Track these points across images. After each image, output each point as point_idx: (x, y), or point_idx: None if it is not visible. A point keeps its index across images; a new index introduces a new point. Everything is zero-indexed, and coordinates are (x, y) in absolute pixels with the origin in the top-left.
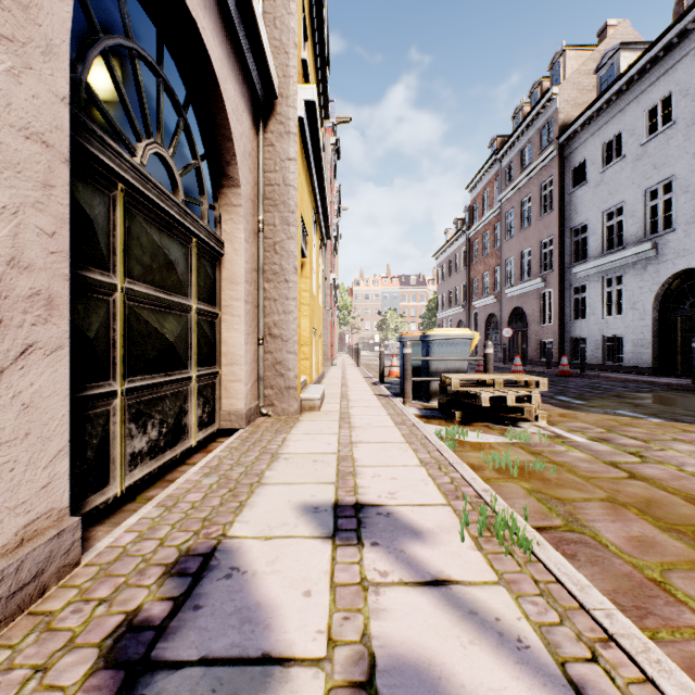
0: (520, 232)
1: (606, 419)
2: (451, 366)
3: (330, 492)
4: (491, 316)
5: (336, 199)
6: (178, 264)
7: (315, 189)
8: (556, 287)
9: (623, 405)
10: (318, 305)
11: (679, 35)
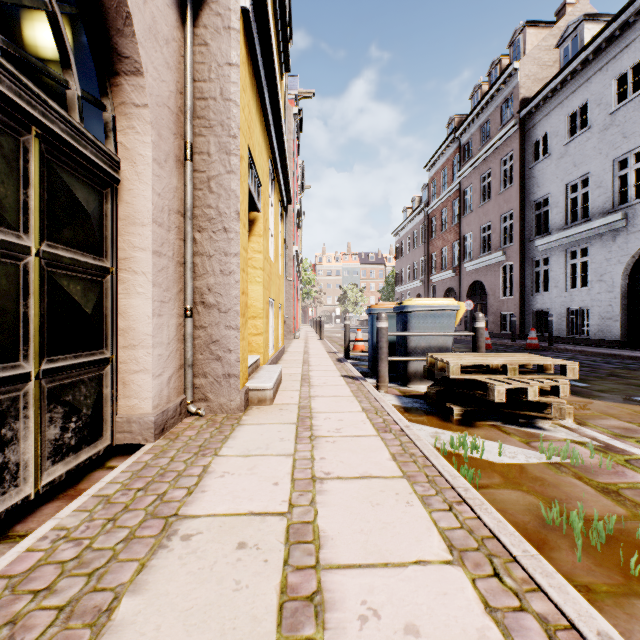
0: (479, 208)
1: None
2: (433, 343)
3: None
4: (449, 290)
5: (299, 175)
6: None
7: (271, 133)
8: (517, 260)
9: (636, 389)
10: (277, 273)
11: None
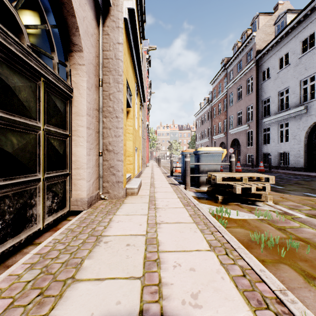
0: (236, 103)
1: (304, 199)
2: (211, 168)
3: (136, 295)
4: (222, 143)
5: (149, 87)
6: (20, 92)
7: (136, 71)
8: (254, 128)
9: (305, 189)
10: (139, 135)
11: None
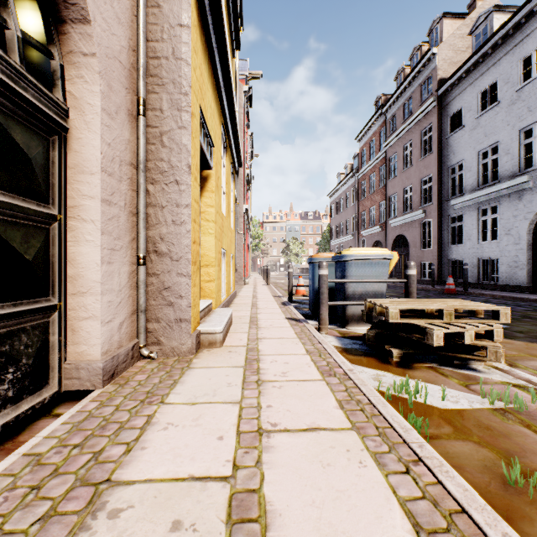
0: (403, 172)
1: None
2: (369, 288)
3: None
4: (376, 243)
5: (249, 145)
6: None
7: (223, 100)
8: (435, 217)
9: None
10: (229, 227)
11: None
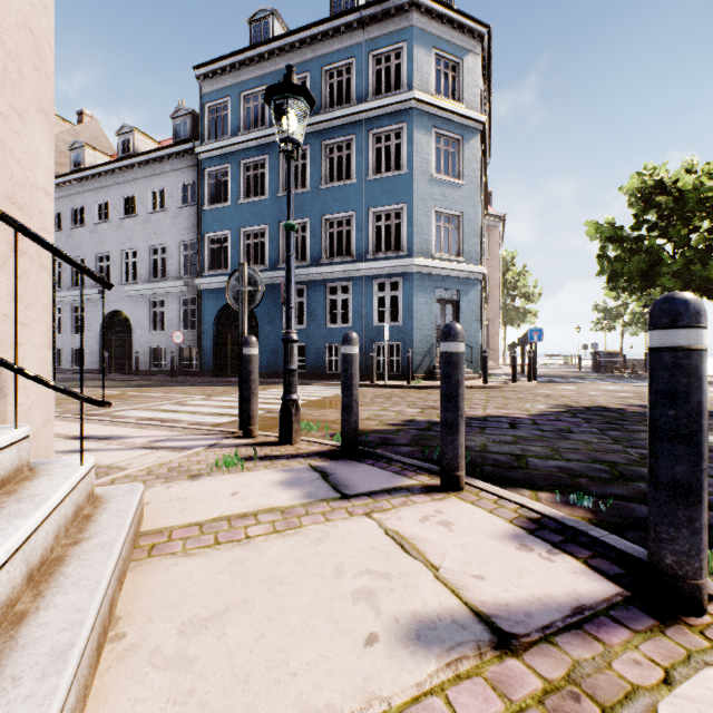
0: None
1: None
2: None
3: None
4: None
5: None
6: None
7: None
8: None
9: None
10: None
11: (112, 171)
